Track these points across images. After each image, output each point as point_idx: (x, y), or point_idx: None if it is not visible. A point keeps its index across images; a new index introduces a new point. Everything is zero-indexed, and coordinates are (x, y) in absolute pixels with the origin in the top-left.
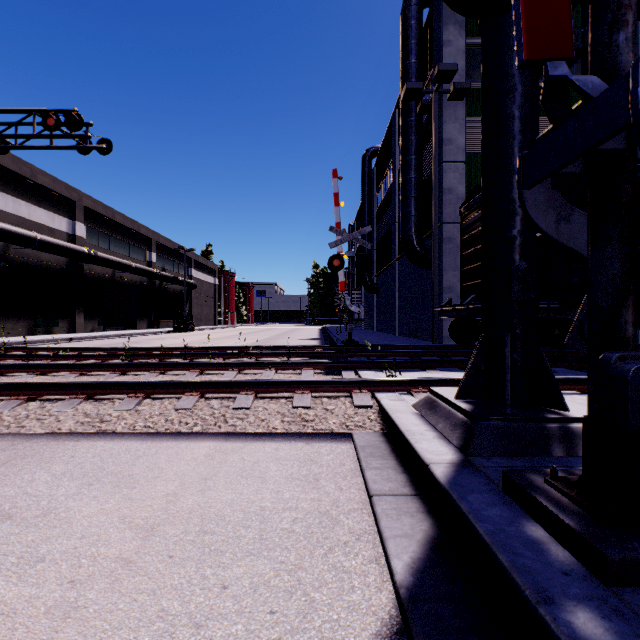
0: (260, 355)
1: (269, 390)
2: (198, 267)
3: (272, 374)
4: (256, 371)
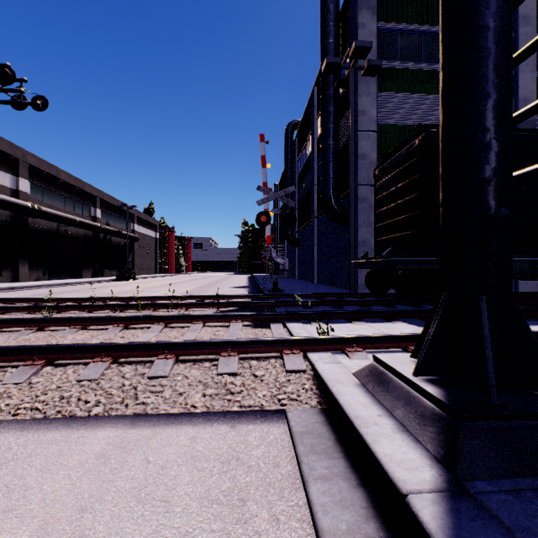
0: (190, 305)
1: (192, 352)
2: (140, 222)
3: (199, 328)
4: (184, 324)
